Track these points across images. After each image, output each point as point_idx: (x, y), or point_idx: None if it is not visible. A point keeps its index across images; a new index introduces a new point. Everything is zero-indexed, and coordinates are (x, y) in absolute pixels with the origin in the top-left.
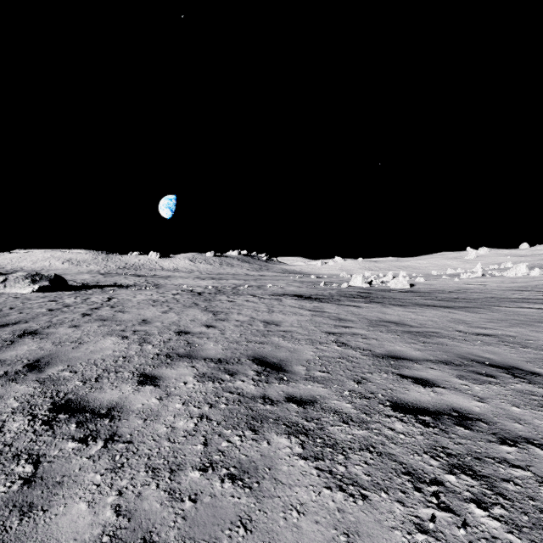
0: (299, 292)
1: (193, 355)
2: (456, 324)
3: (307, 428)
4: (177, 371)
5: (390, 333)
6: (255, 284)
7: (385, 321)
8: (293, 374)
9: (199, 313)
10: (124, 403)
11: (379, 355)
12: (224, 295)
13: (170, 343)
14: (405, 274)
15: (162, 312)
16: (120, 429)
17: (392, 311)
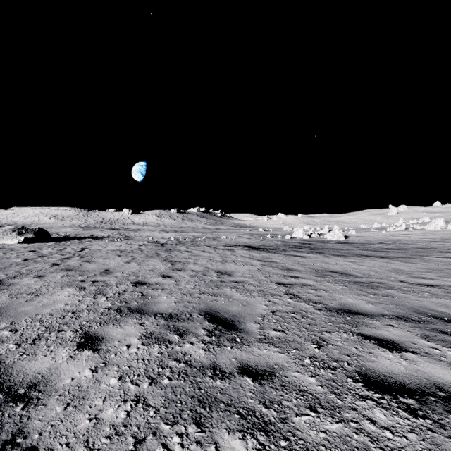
0: (249, 243)
1: (144, 310)
2: (397, 274)
3: (266, 419)
4: (124, 329)
5: (338, 283)
6: (211, 236)
7: (330, 271)
8: (246, 334)
9: (159, 263)
10: (51, 377)
11: (333, 310)
12: (183, 246)
13: (125, 295)
14: (339, 227)
15: (125, 262)
16: (29, 423)
17: (334, 261)
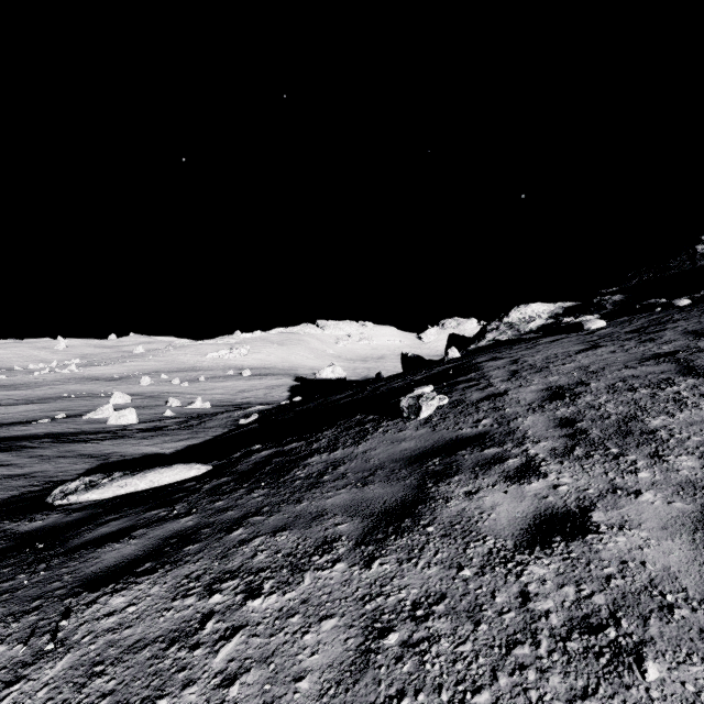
0: None
1: None
2: (17, 393)
3: None
4: None
5: None
6: None
7: None
8: None
9: None
10: None
11: None
12: None
13: None
14: None
15: None
16: None
17: None
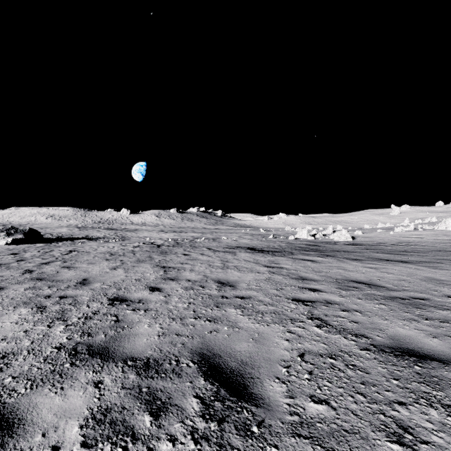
0: (251, 244)
1: (110, 351)
2: (436, 285)
3: None
4: (64, 399)
5: (371, 300)
6: (211, 237)
7: (353, 280)
8: (267, 411)
9: (150, 269)
10: None
11: (386, 349)
12: (181, 248)
13: (93, 320)
14: (342, 228)
15: (111, 268)
16: None
17: (352, 267)
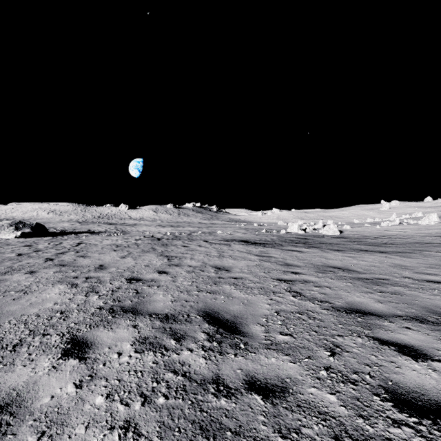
0: (245, 237)
1: (138, 310)
2: (400, 270)
3: None
4: (115, 333)
5: (341, 279)
6: (207, 231)
7: (330, 266)
8: (250, 338)
9: (155, 258)
10: (27, 394)
11: (341, 309)
12: (180, 241)
13: (119, 292)
14: (332, 222)
15: (121, 257)
16: None
17: (333, 256)
